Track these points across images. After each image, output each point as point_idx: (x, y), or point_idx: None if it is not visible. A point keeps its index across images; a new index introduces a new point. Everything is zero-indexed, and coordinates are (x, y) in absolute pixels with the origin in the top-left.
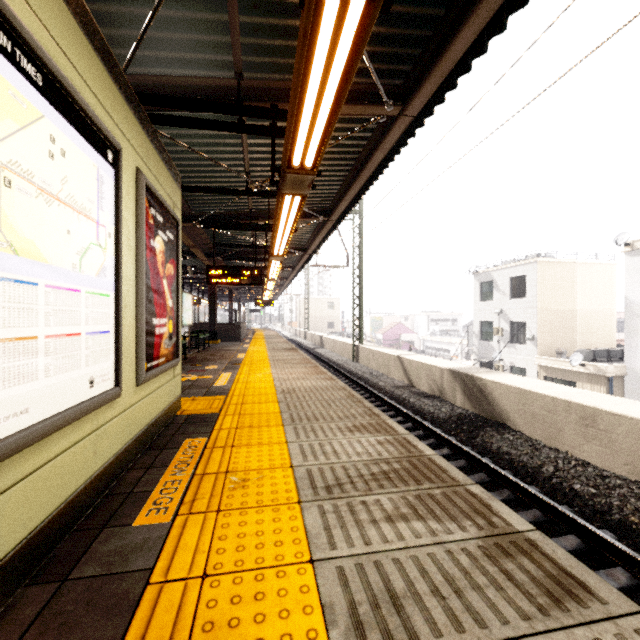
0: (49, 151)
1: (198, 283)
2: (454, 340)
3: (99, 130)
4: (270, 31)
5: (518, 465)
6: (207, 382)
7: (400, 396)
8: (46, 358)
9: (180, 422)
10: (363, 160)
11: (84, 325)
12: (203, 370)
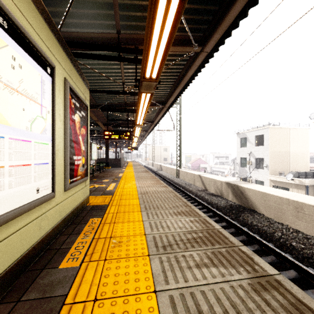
0: (11, 64)
1: (100, 139)
2: (227, 167)
3: (42, 56)
4: (134, 8)
5: (262, 231)
6: (103, 188)
7: (200, 195)
8: (9, 178)
9: (88, 209)
10: (182, 76)
11: (33, 160)
12: (101, 182)
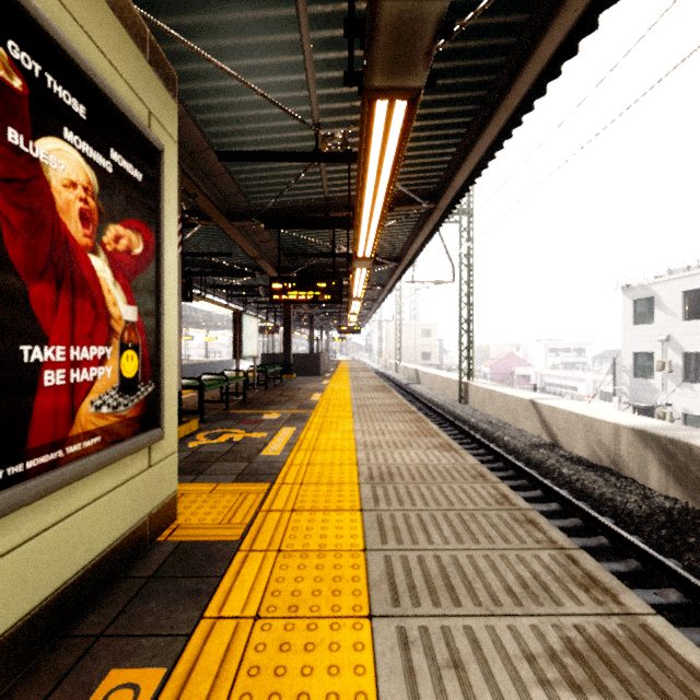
0: None
1: (275, 308)
2: (584, 375)
3: None
4: None
5: None
6: (254, 446)
7: (543, 462)
8: None
9: (149, 571)
10: (505, 81)
11: None
12: (258, 421)
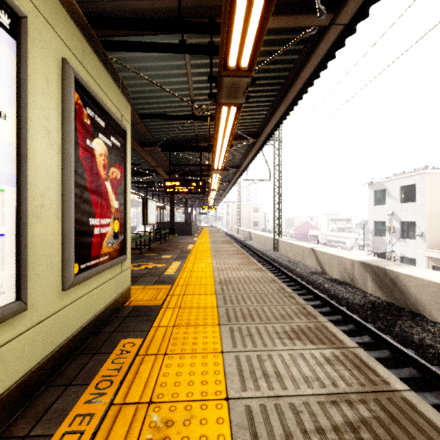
0: None
1: (163, 194)
2: (349, 235)
3: None
4: None
5: None
6: (160, 270)
7: (315, 281)
8: None
9: (124, 315)
10: (289, 83)
11: None
12: (160, 259)
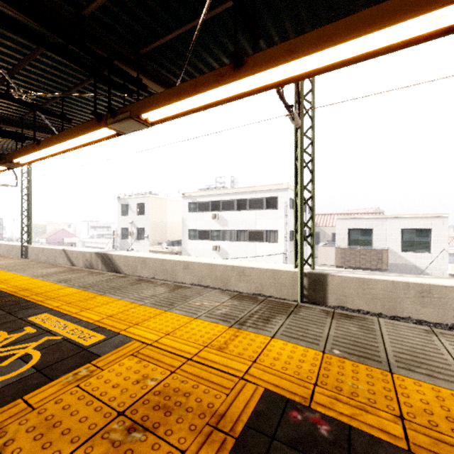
0: None
1: None
2: (108, 241)
3: None
4: (0, 102)
5: None
6: None
7: None
8: None
9: None
10: None
11: None
12: None
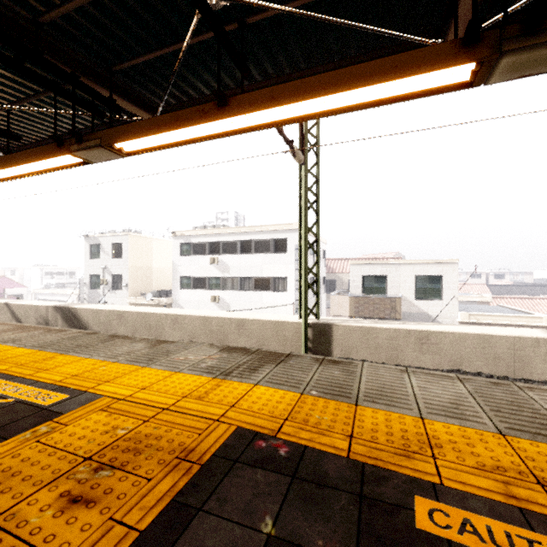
0: None
1: None
2: (71, 291)
3: None
4: None
5: None
6: None
7: None
8: None
9: None
10: None
11: None
12: None
